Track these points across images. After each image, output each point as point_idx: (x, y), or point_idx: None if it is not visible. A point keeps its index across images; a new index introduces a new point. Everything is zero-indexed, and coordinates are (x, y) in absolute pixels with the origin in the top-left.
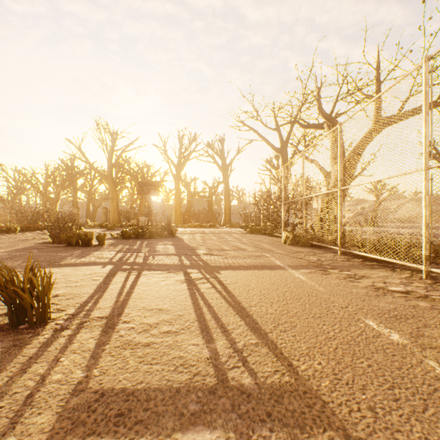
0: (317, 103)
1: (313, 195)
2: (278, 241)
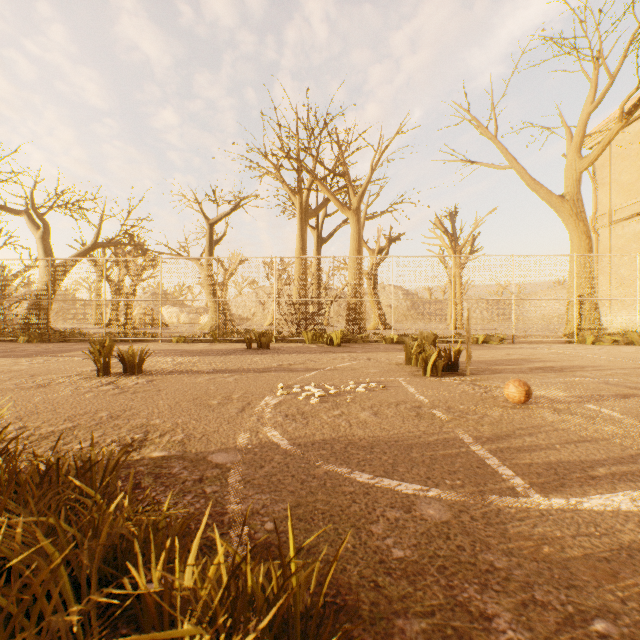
0: (31, 199)
1: (71, 300)
2: (7, 343)
